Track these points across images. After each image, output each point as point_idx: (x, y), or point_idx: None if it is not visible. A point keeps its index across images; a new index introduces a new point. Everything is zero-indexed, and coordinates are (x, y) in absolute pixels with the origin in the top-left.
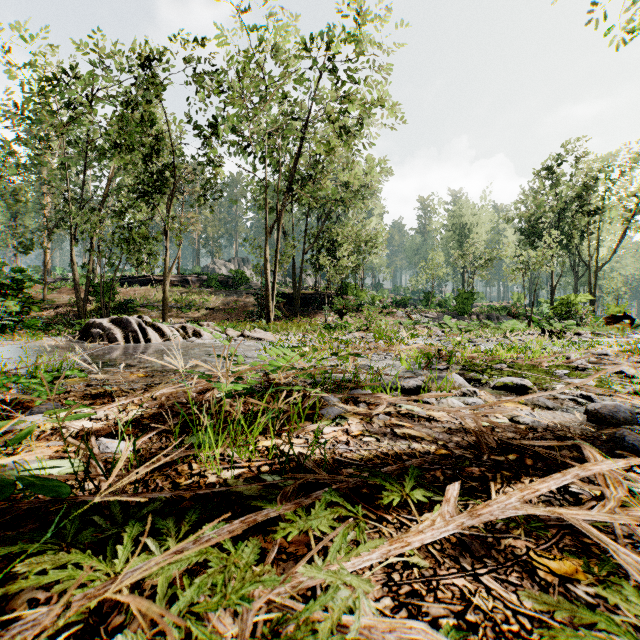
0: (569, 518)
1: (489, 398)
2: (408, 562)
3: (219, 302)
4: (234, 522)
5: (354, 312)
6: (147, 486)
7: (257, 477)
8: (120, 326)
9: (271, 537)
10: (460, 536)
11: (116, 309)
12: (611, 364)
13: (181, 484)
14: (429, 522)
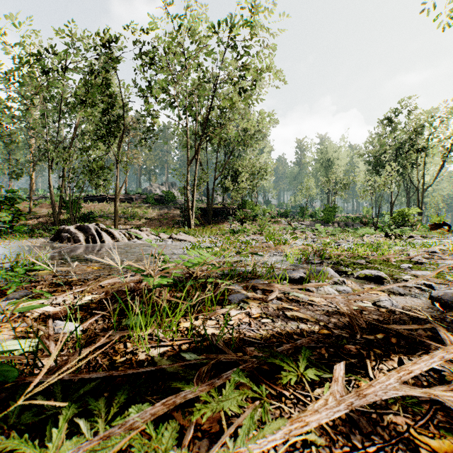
0: (444, 400)
1: (354, 286)
2: (306, 439)
3: (154, 214)
4: (156, 404)
5: (250, 221)
6: (89, 363)
7: (178, 355)
8: (82, 231)
9: (188, 414)
10: (348, 412)
11: (81, 219)
12: (440, 259)
13: (116, 361)
14: (323, 401)
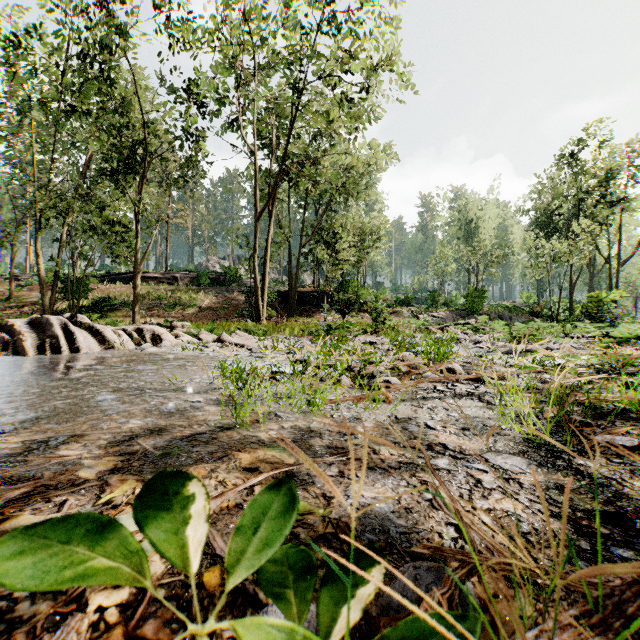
0: None
1: None
2: None
3: (207, 300)
4: None
5: (356, 311)
6: None
7: None
8: (39, 329)
9: None
10: None
11: (89, 308)
12: None
13: None
14: None
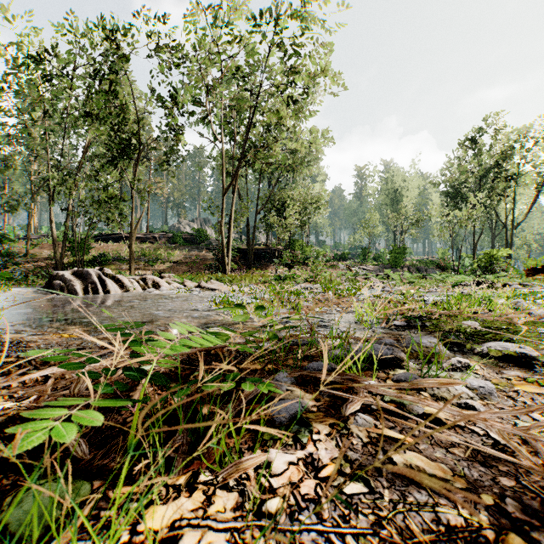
0: None
1: (489, 374)
2: None
3: (182, 256)
4: None
5: (301, 265)
6: None
7: None
8: (81, 278)
9: None
10: None
11: (90, 262)
12: None
13: None
14: None
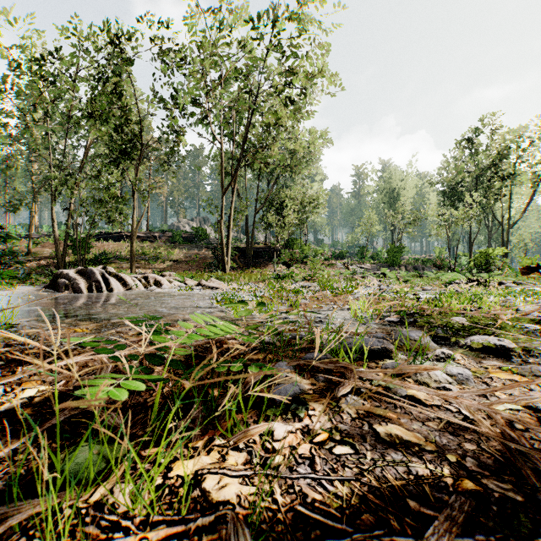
0: None
1: (469, 363)
2: None
3: (182, 255)
4: None
5: (299, 264)
6: None
7: None
8: (85, 276)
9: None
10: None
11: (91, 261)
12: None
13: None
14: None
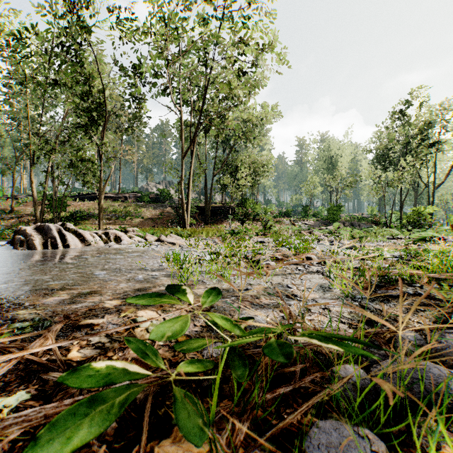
0: None
1: None
2: None
3: (148, 213)
4: None
5: (251, 220)
6: None
7: None
8: (42, 232)
9: None
10: None
11: (67, 218)
12: None
13: None
14: None
